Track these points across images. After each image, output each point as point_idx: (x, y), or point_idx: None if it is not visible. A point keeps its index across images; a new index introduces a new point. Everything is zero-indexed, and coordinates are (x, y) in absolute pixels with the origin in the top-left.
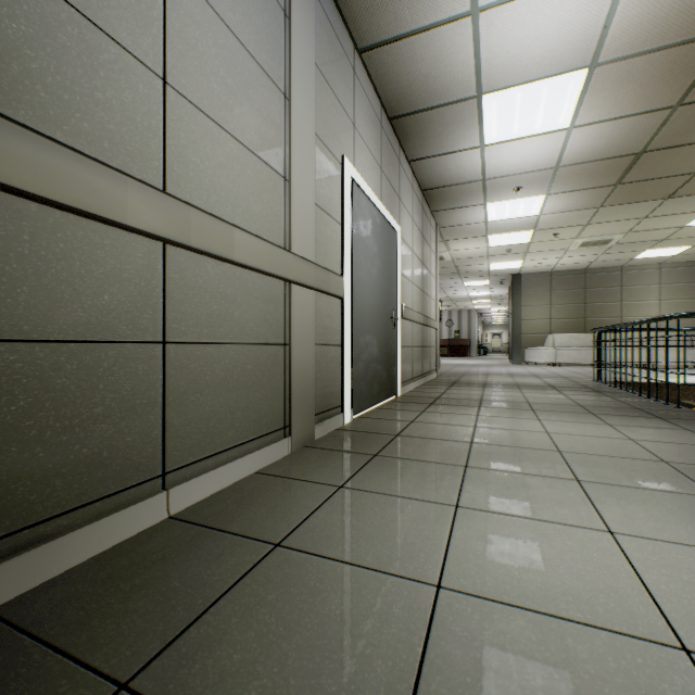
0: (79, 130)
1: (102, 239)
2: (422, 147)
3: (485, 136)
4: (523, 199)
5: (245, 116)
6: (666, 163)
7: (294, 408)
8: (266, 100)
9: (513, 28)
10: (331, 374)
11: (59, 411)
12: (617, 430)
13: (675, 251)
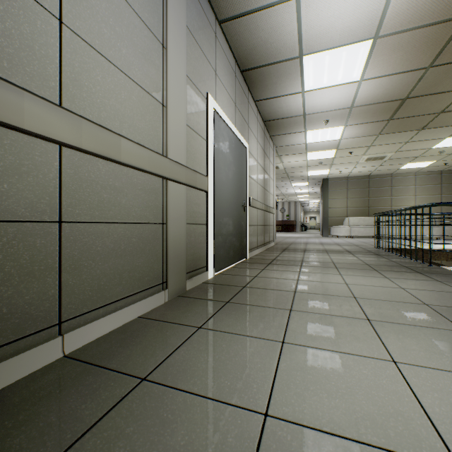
0: None
1: (1, 139)
2: (264, 91)
3: (305, 85)
4: (330, 128)
5: (131, 56)
6: (421, 106)
7: (170, 269)
8: (148, 47)
9: (323, 9)
10: (199, 244)
11: None
12: (392, 281)
13: (425, 164)
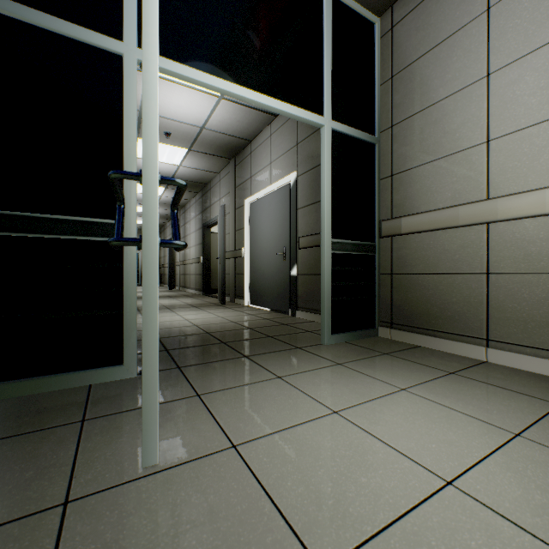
0: (446, 198)
1: (455, 234)
2: None
3: None
4: None
5: None
6: None
7: None
8: None
9: None
10: None
11: (440, 297)
12: None
13: None
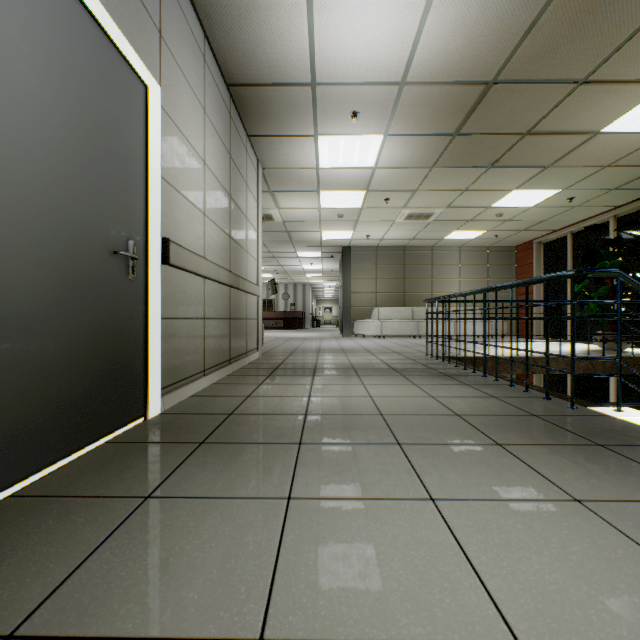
0: None
1: None
2: None
3: None
4: (360, 136)
5: None
6: (507, 110)
7: None
8: None
9: None
10: None
11: None
12: None
13: (475, 234)
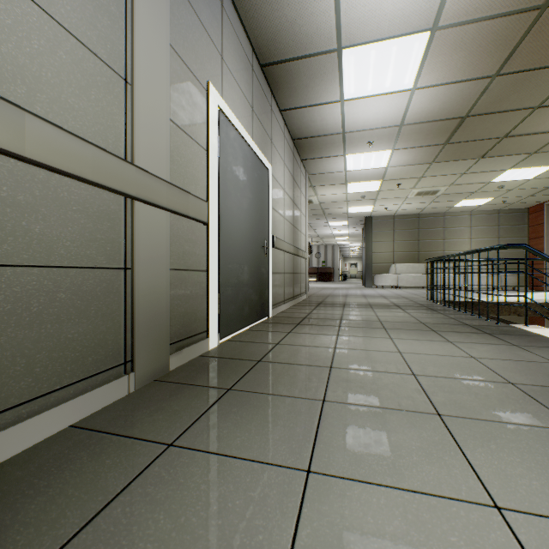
0: None
1: None
2: (292, 97)
3: (345, 91)
4: (375, 152)
5: None
6: (482, 127)
7: (139, 340)
8: None
9: None
10: (194, 299)
11: None
12: (458, 347)
13: (482, 202)
